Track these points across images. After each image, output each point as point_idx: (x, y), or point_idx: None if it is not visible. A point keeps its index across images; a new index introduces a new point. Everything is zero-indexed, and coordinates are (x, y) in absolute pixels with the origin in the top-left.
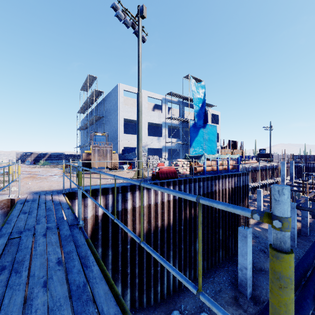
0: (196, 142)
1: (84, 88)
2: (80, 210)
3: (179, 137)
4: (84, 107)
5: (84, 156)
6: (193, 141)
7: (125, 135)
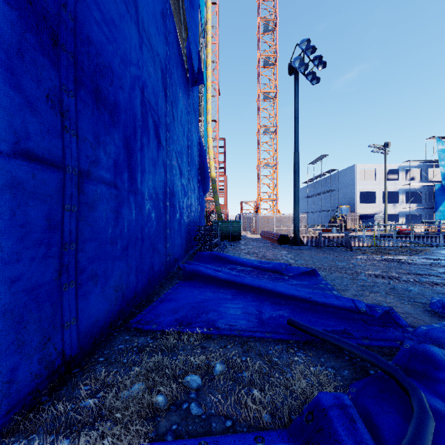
0: (444, 206)
1: (312, 162)
2: (379, 234)
3: (420, 202)
4: (312, 179)
5: (338, 221)
6: (439, 206)
7: (360, 204)
